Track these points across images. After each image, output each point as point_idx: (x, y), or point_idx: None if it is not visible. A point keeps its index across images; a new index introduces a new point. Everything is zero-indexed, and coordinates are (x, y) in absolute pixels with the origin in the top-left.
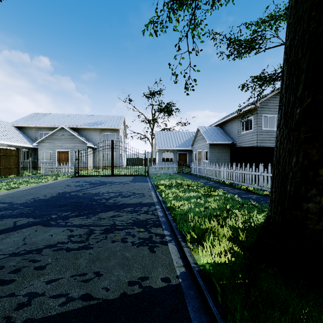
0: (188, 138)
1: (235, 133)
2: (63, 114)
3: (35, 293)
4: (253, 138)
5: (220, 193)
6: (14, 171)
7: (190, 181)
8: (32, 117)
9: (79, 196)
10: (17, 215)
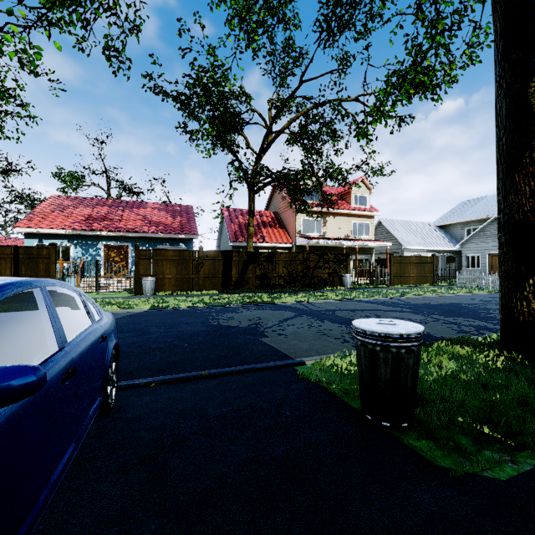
0: None
1: None
2: None
3: None
4: None
5: None
6: (429, 280)
7: None
8: (458, 210)
9: (466, 307)
10: (406, 307)
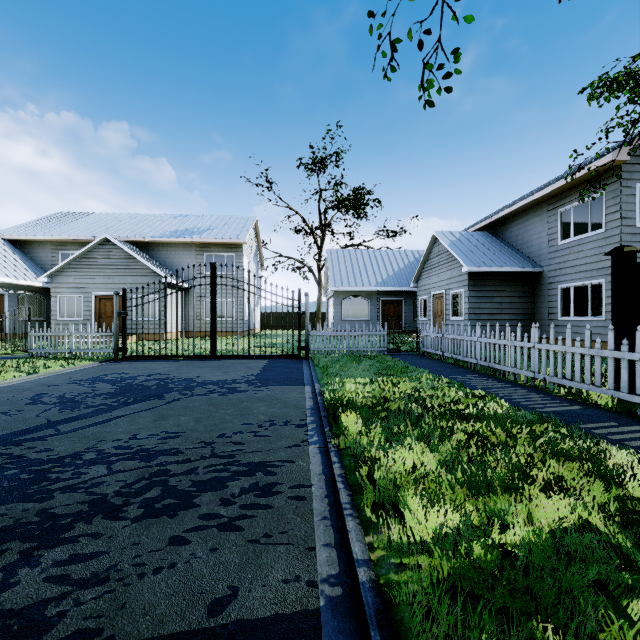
0: (404, 264)
1: (541, 244)
2: (121, 214)
3: None
4: (604, 252)
5: None
6: None
7: (446, 389)
8: (50, 221)
9: None
10: None
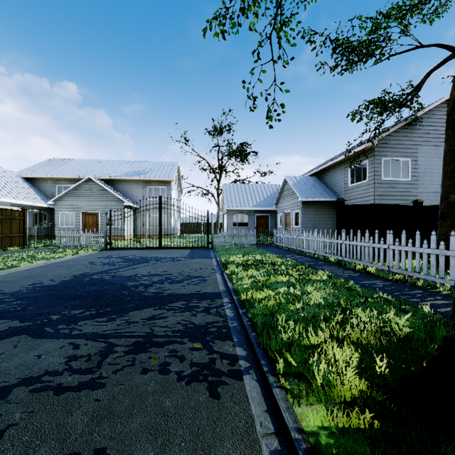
0: (270, 193)
1: (341, 186)
2: (92, 160)
3: None
4: (367, 192)
5: (324, 276)
6: (18, 242)
7: (274, 258)
8: (48, 165)
9: (105, 280)
10: None
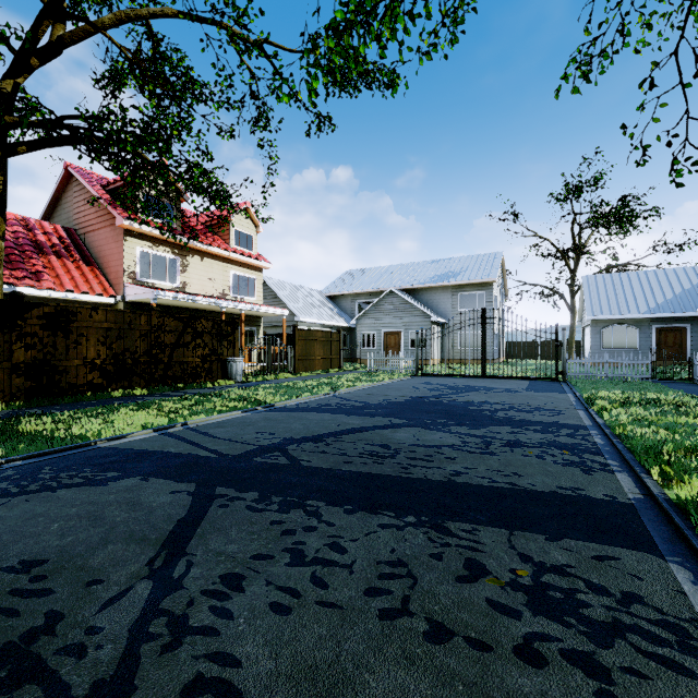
0: (691, 284)
1: None
2: (389, 266)
3: (459, 471)
4: None
5: None
6: (335, 364)
7: (685, 398)
8: (346, 279)
9: (444, 403)
10: (385, 415)
